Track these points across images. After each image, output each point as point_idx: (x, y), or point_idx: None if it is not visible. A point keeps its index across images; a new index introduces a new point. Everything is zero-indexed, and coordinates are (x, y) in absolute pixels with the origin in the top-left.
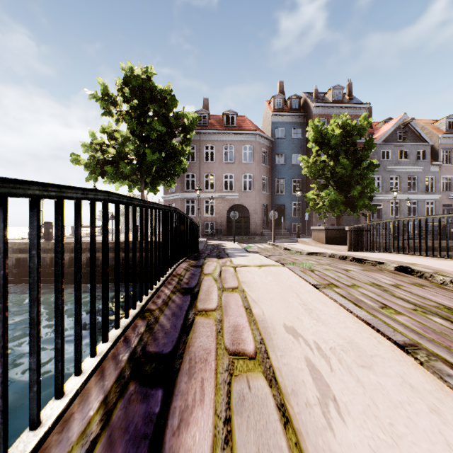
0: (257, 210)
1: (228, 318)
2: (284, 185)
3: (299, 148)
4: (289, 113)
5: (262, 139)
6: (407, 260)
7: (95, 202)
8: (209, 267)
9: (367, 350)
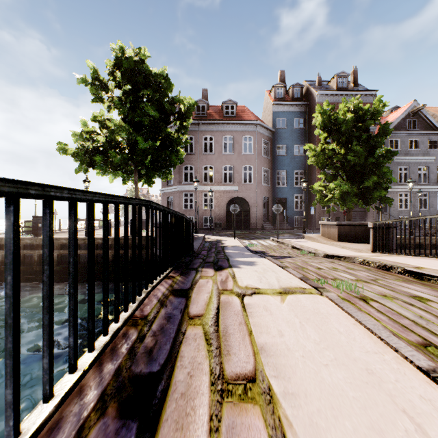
0: (258, 203)
1: None
2: (285, 177)
3: (301, 138)
4: (290, 102)
5: (262, 129)
6: None
7: None
8: (199, 294)
9: None
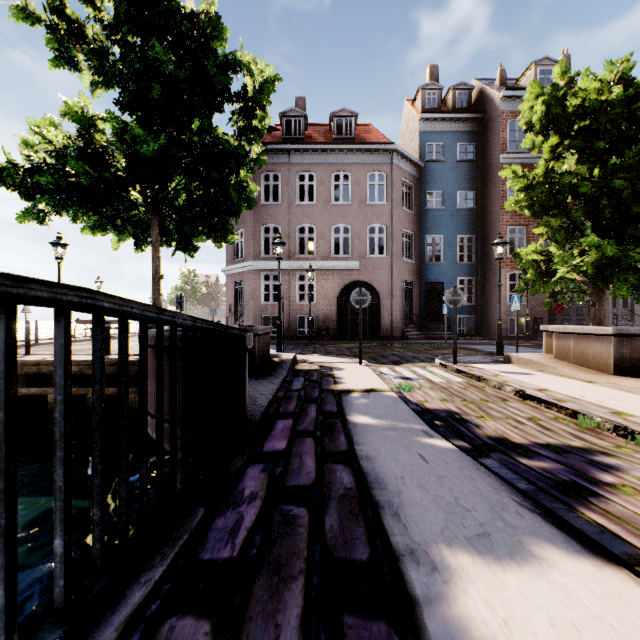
0: (395, 292)
1: None
2: (441, 246)
3: (469, 178)
4: (451, 115)
5: (402, 160)
6: None
7: None
8: None
9: None
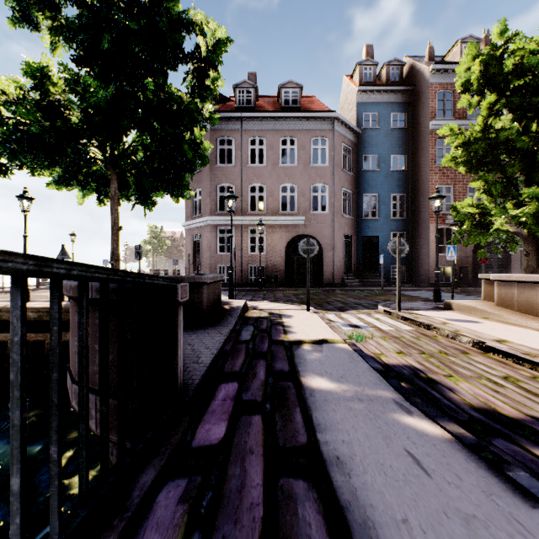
0: (336, 244)
1: None
2: (377, 204)
3: (401, 144)
4: (385, 87)
5: (343, 127)
6: None
7: None
8: None
9: None
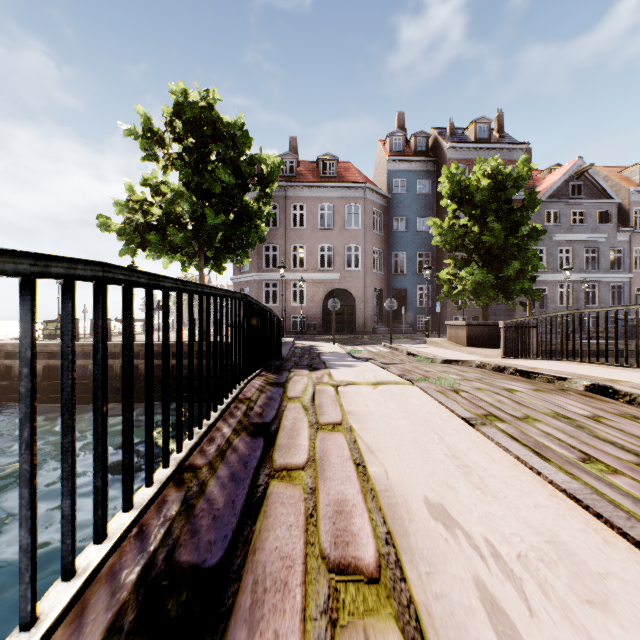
0: (367, 297)
1: (327, 484)
2: (405, 260)
3: (426, 208)
4: (412, 158)
5: (373, 194)
6: (601, 374)
7: (72, 283)
8: (295, 385)
9: (589, 560)
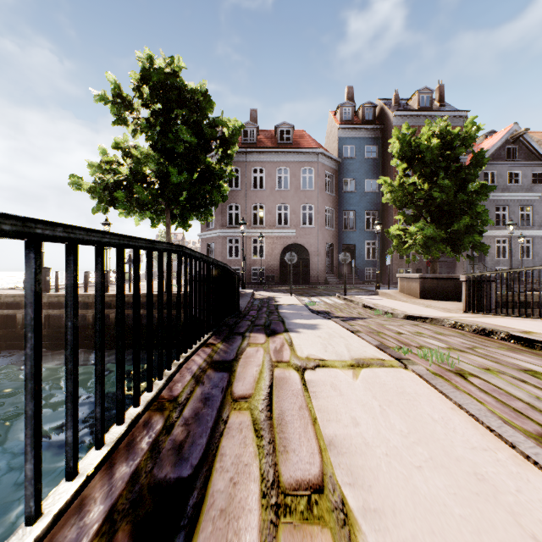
0: (320, 251)
1: None
2: (354, 218)
3: (373, 170)
4: (360, 126)
5: (326, 159)
6: None
7: None
8: (247, 368)
9: None
